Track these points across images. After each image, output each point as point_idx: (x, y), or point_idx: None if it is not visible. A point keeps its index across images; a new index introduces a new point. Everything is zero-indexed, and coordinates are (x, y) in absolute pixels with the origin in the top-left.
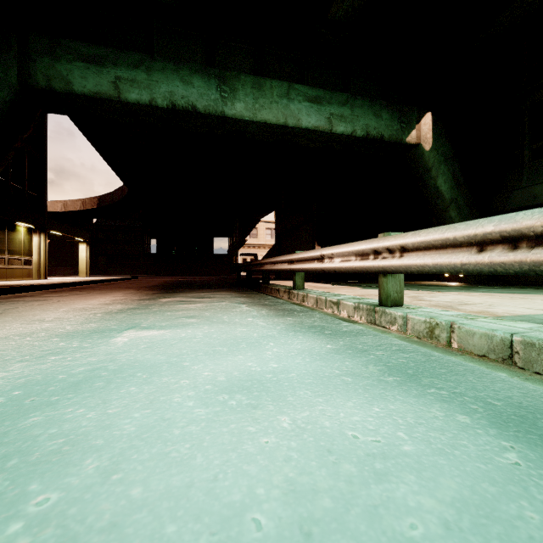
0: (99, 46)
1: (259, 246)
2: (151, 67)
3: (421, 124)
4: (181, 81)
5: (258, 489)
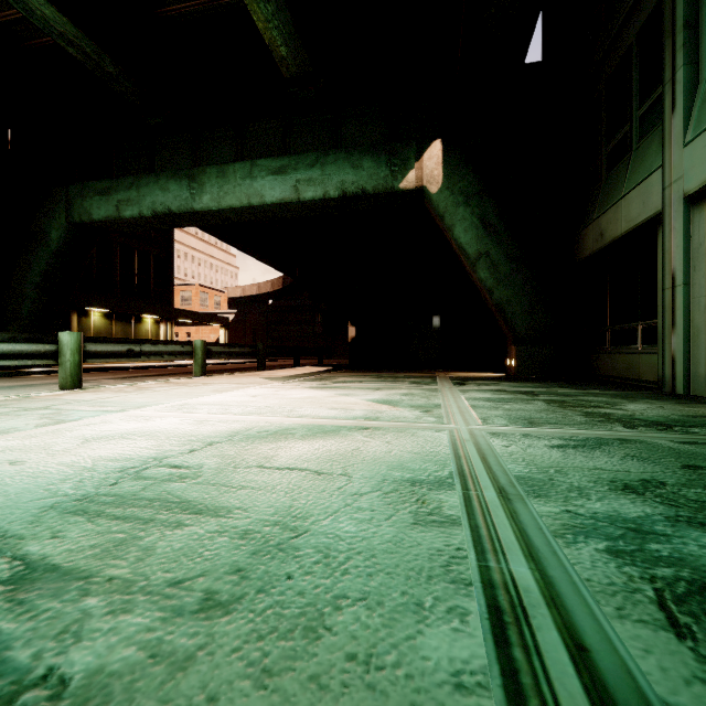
0: (108, 180)
1: None
2: (140, 185)
3: (423, 159)
4: (160, 190)
5: None
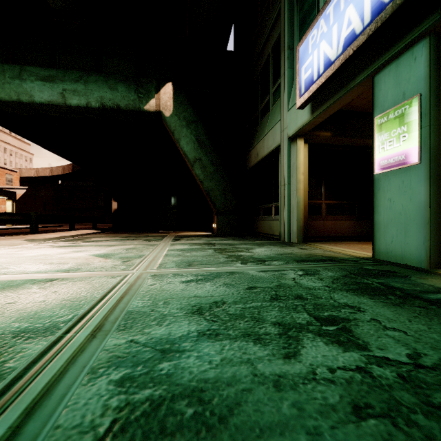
0: None
1: None
2: None
3: (160, 93)
4: None
5: None
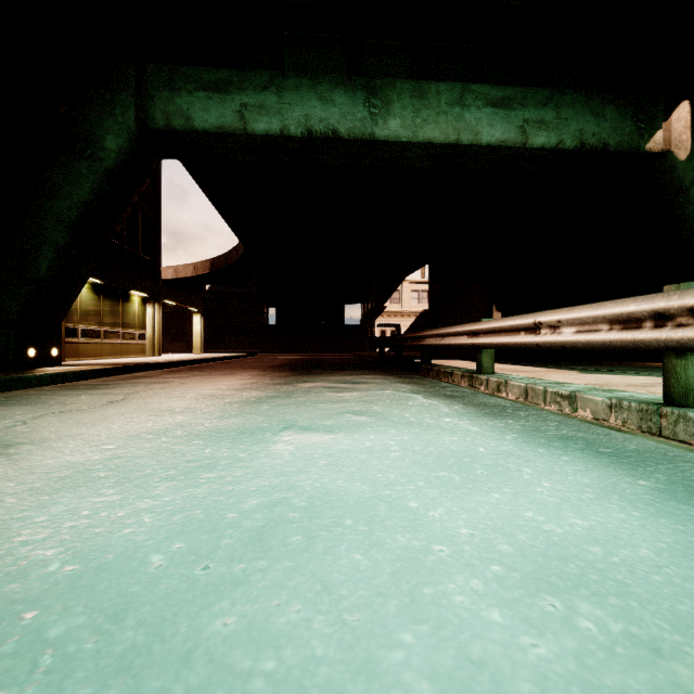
0: (223, 68)
1: (402, 314)
2: (282, 86)
3: (671, 120)
4: (318, 99)
5: None
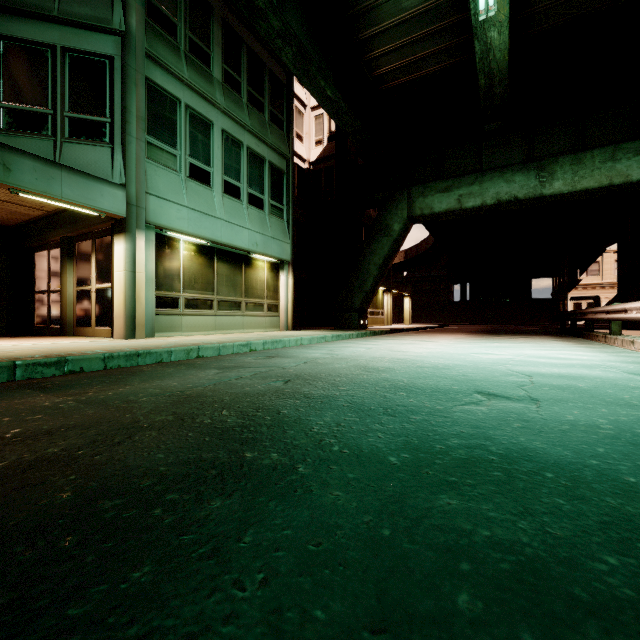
0: (449, 179)
1: (602, 286)
2: (482, 180)
3: None
4: (504, 182)
5: (543, 352)
